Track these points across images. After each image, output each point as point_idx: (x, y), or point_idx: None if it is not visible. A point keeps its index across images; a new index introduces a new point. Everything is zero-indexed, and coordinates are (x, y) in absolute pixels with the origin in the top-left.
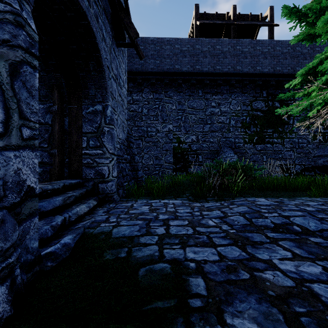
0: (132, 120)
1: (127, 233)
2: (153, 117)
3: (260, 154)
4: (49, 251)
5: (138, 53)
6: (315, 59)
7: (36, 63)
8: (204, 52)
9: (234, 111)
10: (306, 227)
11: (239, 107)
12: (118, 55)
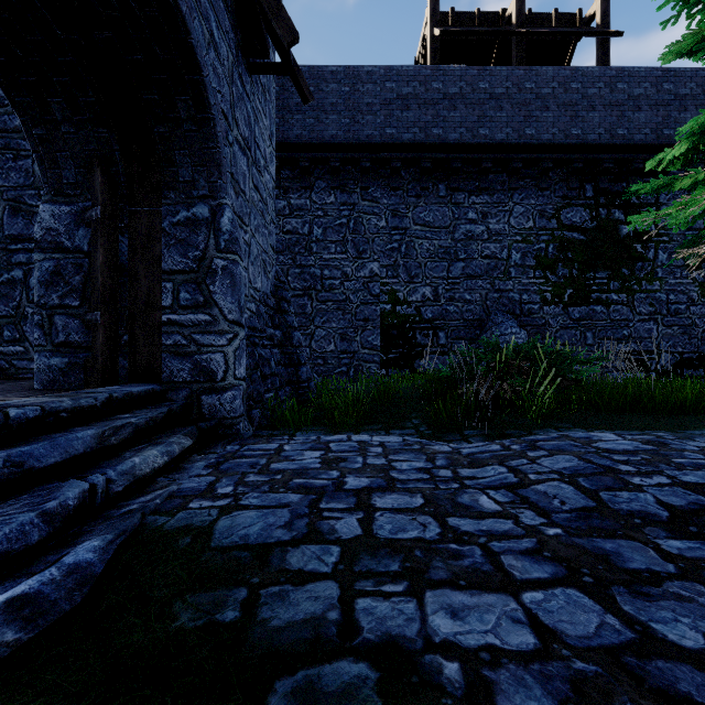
0: (289, 253)
1: (255, 535)
2: (336, 245)
3: (579, 327)
4: (19, 594)
5: (298, 86)
6: None
7: None
8: (450, 96)
9: (519, 232)
10: None
11: (531, 221)
12: (251, 93)
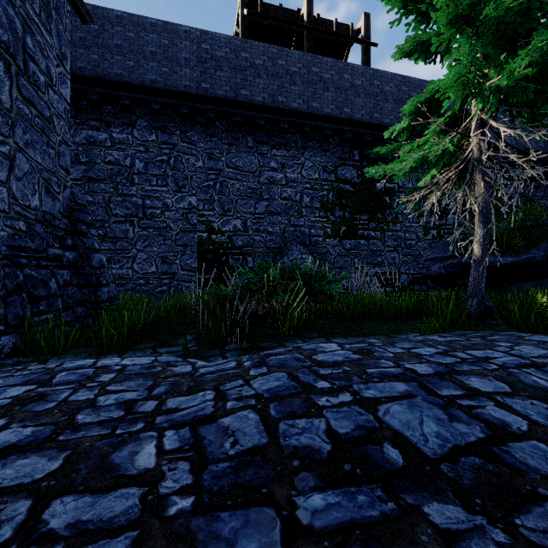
0: (110, 182)
1: None
2: (157, 178)
3: (350, 255)
4: None
5: (73, 2)
6: (429, 86)
7: None
8: (256, 66)
9: (309, 181)
10: (415, 446)
11: (317, 174)
12: None
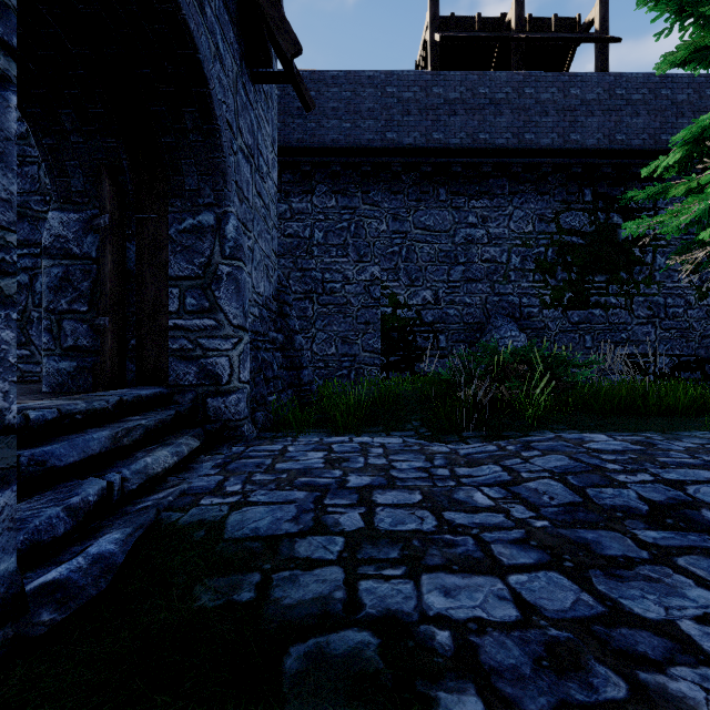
0: (290, 256)
1: (265, 528)
2: (337, 248)
3: (578, 331)
4: (51, 580)
5: (300, 95)
6: None
7: (8, 66)
8: (451, 101)
9: (519, 236)
10: None
11: (530, 225)
12: (254, 102)
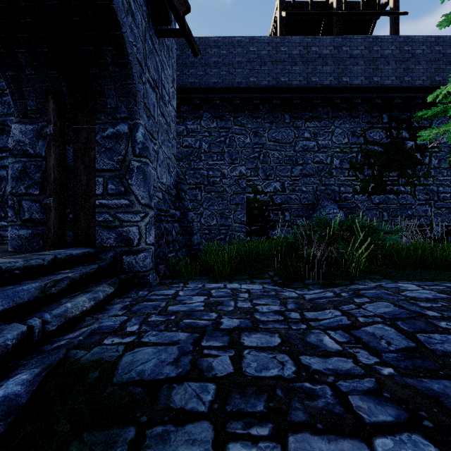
0: (186, 160)
1: (149, 371)
2: (217, 155)
3: (378, 209)
4: None
5: (190, 45)
6: None
7: None
8: (293, 56)
9: (338, 146)
10: None
11: (346, 139)
12: (159, 50)
